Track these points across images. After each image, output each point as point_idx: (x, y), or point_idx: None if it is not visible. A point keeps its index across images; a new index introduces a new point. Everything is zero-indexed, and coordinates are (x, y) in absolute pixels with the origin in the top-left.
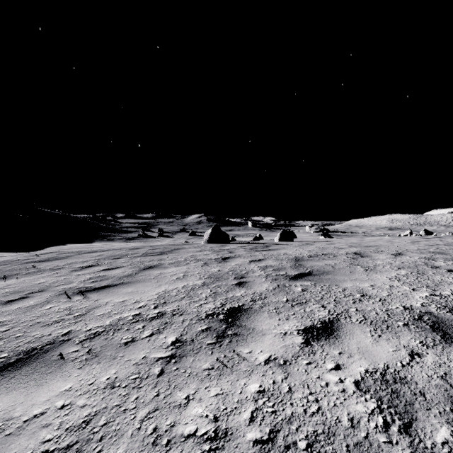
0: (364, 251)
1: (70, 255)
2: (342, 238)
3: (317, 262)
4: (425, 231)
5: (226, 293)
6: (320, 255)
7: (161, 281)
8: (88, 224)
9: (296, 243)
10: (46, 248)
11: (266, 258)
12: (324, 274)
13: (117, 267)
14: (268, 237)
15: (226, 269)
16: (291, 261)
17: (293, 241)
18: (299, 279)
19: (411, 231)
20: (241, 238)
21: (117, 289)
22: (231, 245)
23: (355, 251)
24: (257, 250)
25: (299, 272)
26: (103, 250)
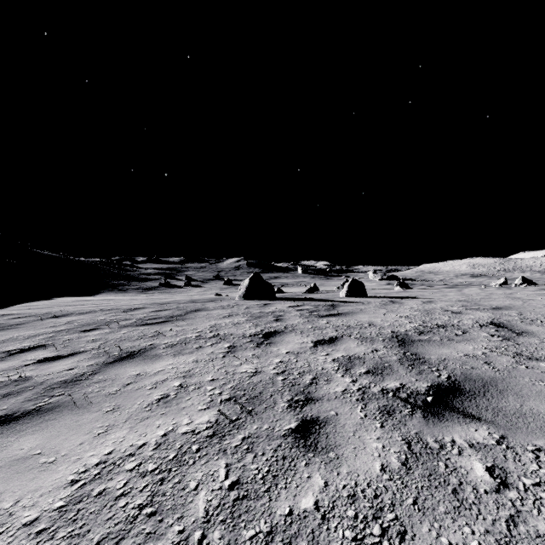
0: (506, 320)
1: (27, 320)
2: (431, 291)
3: (445, 349)
4: (523, 279)
5: (271, 489)
6: (435, 328)
7: (123, 407)
8: (96, 269)
9: (376, 301)
10: (15, 305)
11: (342, 336)
12: (492, 390)
13: (69, 355)
14: (324, 287)
15: (271, 367)
16: (393, 344)
17: (366, 296)
18: (447, 415)
19: (506, 280)
20: (290, 289)
21: (1, 440)
22: (277, 303)
23: (490, 320)
24: (321, 314)
25: (427, 380)
26: (83, 312)
